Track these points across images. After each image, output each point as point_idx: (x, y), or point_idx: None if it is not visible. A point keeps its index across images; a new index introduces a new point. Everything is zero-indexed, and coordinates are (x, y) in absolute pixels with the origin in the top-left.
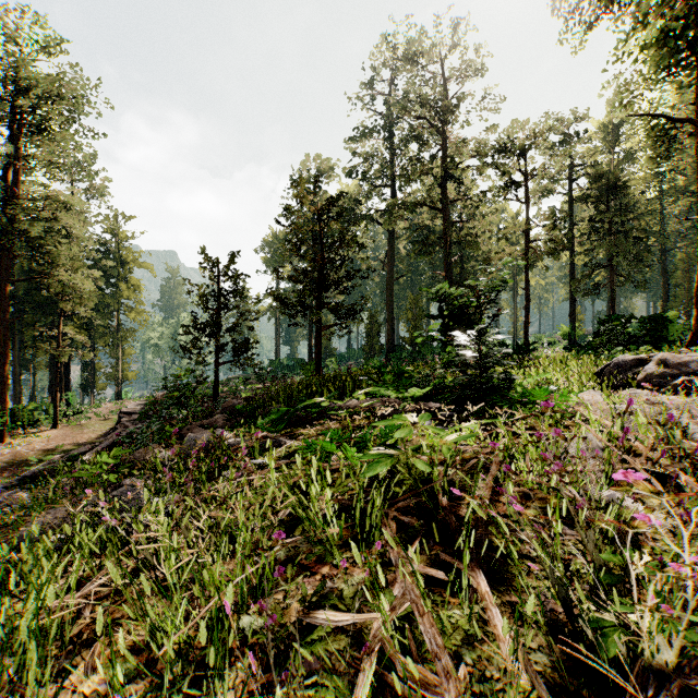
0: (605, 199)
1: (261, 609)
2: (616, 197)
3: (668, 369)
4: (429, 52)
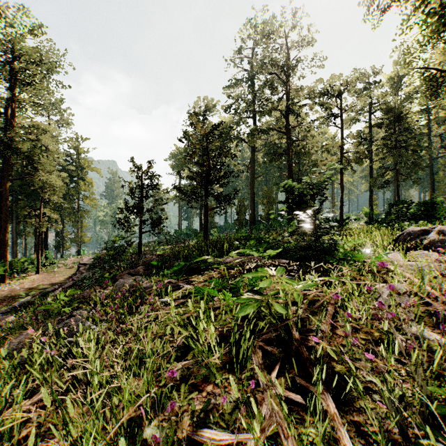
0: (393, 125)
1: (155, 441)
2: (400, 124)
3: (444, 236)
4: (277, 31)
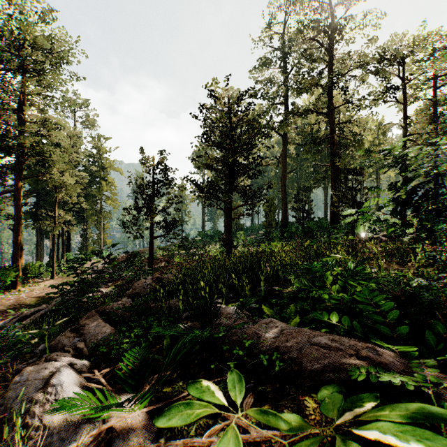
0: None
1: None
2: None
3: None
4: None
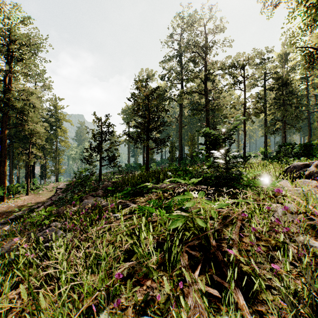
0: (281, 88)
1: None
2: (286, 88)
3: None
4: (198, 21)
